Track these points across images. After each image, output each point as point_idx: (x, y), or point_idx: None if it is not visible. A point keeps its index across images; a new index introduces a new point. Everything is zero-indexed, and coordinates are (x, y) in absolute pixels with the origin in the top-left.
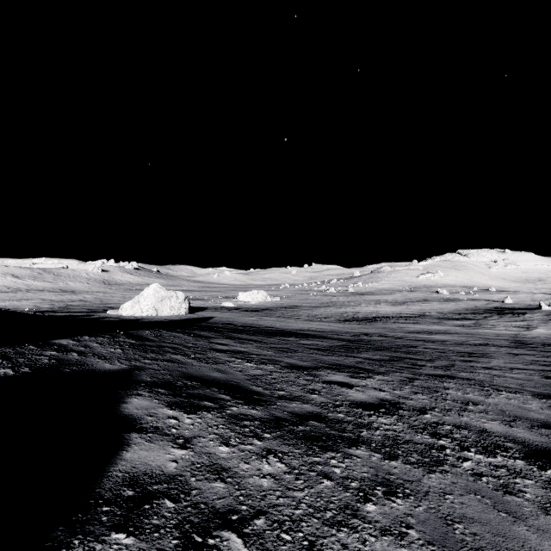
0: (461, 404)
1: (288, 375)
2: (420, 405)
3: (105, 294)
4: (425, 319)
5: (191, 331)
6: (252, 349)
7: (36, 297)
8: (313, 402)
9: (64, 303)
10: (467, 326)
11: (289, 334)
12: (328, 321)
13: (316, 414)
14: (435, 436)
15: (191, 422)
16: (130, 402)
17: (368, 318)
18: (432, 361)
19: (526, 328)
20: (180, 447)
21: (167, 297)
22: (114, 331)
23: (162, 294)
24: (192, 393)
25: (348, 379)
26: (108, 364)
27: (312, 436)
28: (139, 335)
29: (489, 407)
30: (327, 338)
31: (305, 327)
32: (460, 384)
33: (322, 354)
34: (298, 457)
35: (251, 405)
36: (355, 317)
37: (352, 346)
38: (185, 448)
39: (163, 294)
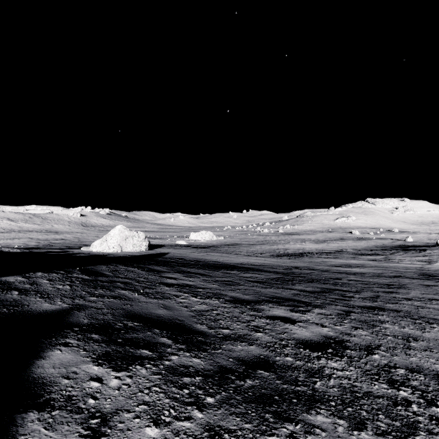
0: (402, 340)
1: (232, 310)
2: (364, 342)
3: (82, 234)
4: (343, 255)
5: (146, 265)
6: (199, 283)
7: (26, 236)
8: (259, 342)
9: (48, 241)
10: (379, 260)
11: (232, 268)
12: (263, 256)
13: (263, 359)
14: (393, 385)
15: (118, 384)
16: (49, 356)
17: (296, 253)
18: (358, 292)
19: (428, 262)
20: (91, 434)
21: (130, 236)
22: (71, 267)
23: (126, 233)
24: (130, 337)
25: (289, 313)
26: (46, 304)
27: (262, 395)
28: (95, 270)
29: (430, 343)
30: (264, 271)
31: (244, 261)
32: (392, 317)
33: (261, 286)
34: (249, 438)
35: (194, 351)
36: (286, 253)
37: (286, 278)
38: (98, 435)
39: (126, 234)
